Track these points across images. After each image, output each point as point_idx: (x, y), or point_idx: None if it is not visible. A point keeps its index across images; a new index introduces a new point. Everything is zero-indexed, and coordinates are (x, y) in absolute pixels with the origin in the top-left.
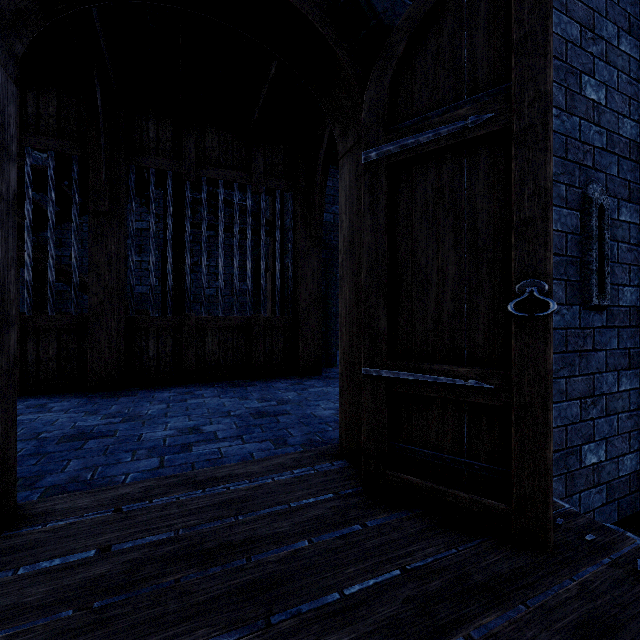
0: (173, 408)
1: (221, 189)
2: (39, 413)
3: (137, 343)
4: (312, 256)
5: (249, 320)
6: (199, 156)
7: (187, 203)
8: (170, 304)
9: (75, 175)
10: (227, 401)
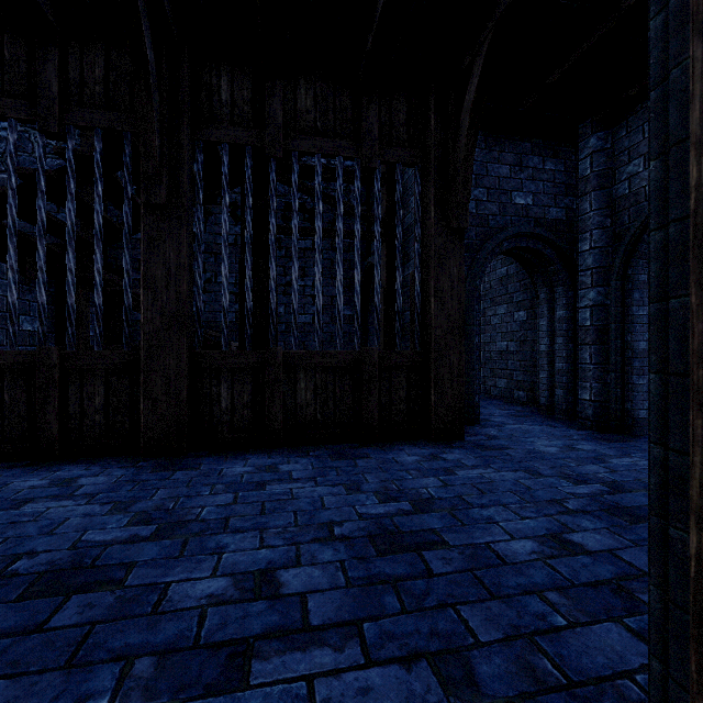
0: (241, 505)
1: (318, 167)
2: (54, 499)
3: (205, 389)
4: (450, 259)
5: (357, 356)
6: (288, 122)
7: (271, 190)
8: (249, 334)
9: (127, 159)
10: (327, 493)
